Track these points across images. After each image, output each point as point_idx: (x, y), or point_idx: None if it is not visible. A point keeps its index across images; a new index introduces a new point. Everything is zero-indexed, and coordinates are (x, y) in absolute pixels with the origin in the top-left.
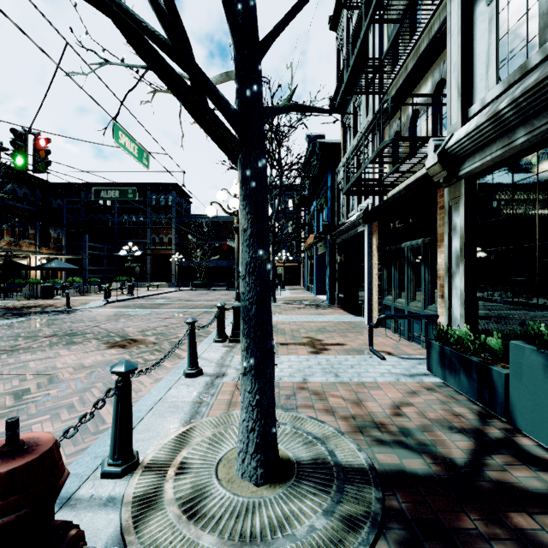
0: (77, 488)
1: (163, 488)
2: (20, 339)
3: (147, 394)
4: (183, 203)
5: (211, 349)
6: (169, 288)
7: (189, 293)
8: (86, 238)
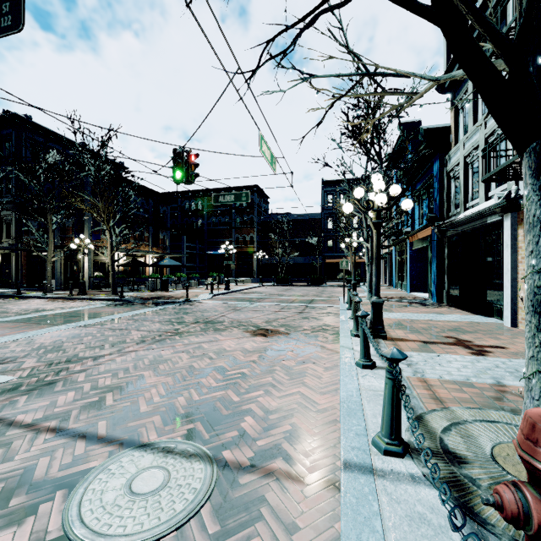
0: (370, 460)
1: (459, 474)
2: (175, 324)
3: (342, 381)
4: (262, 203)
5: (356, 343)
6: (253, 284)
7: (274, 288)
8: (184, 239)
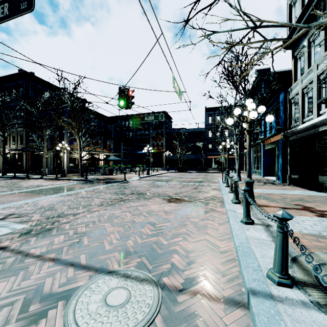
0: (269, 289)
1: None
2: (119, 194)
3: (234, 232)
4: (168, 122)
5: (237, 208)
6: (163, 171)
7: (176, 173)
8: (121, 144)
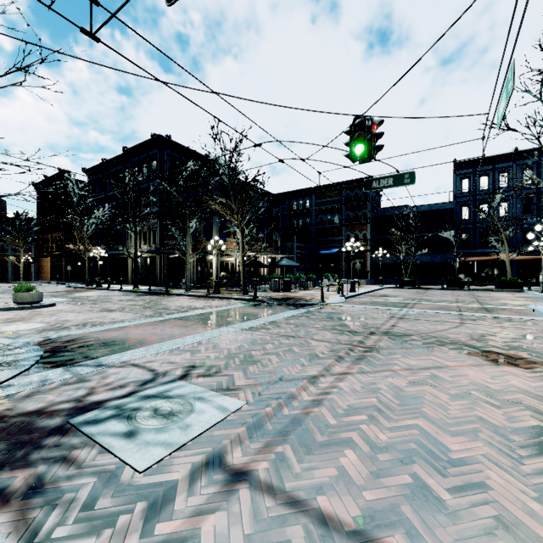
0: None
1: None
2: (348, 334)
3: None
4: (375, 196)
5: None
6: (371, 286)
7: (402, 291)
8: (294, 239)
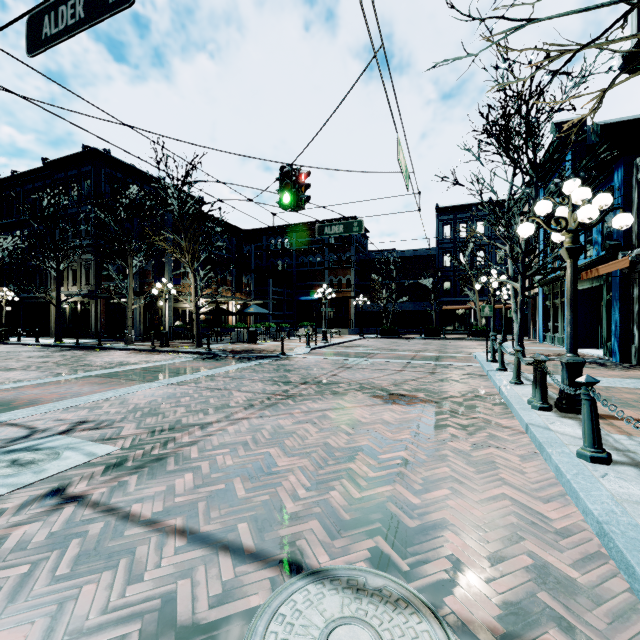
0: None
1: None
2: (280, 384)
3: (574, 483)
4: (361, 238)
5: (549, 420)
6: (352, 336)
7: (379, 341)
8: (270, 283)
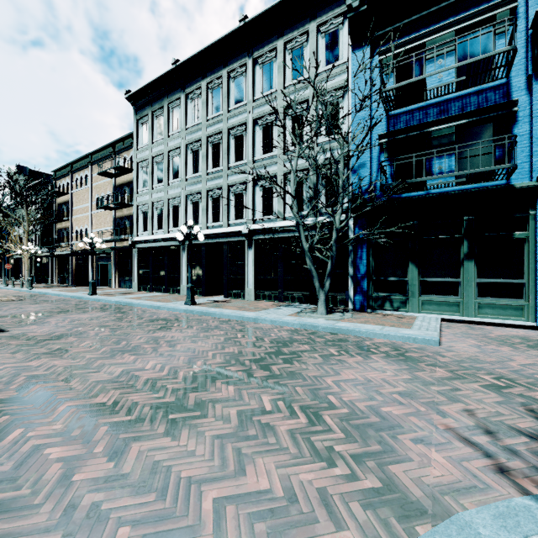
0: None
1: None
2: None
3: None
4: None
5: None
6: None
7: None
8: None
